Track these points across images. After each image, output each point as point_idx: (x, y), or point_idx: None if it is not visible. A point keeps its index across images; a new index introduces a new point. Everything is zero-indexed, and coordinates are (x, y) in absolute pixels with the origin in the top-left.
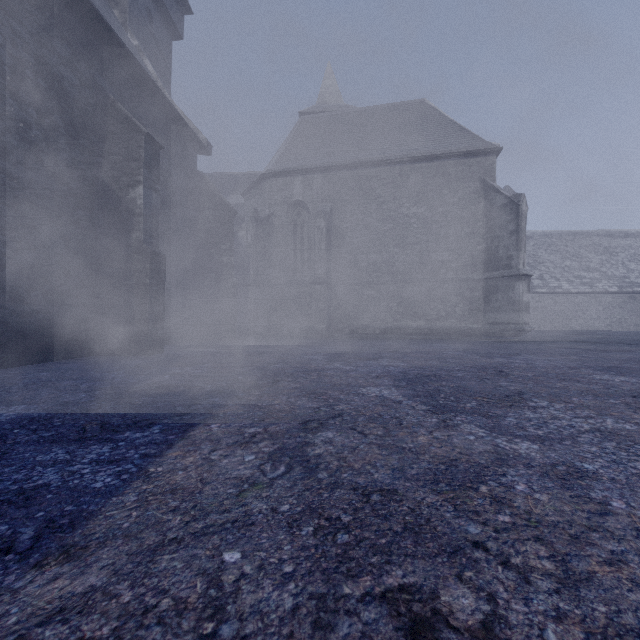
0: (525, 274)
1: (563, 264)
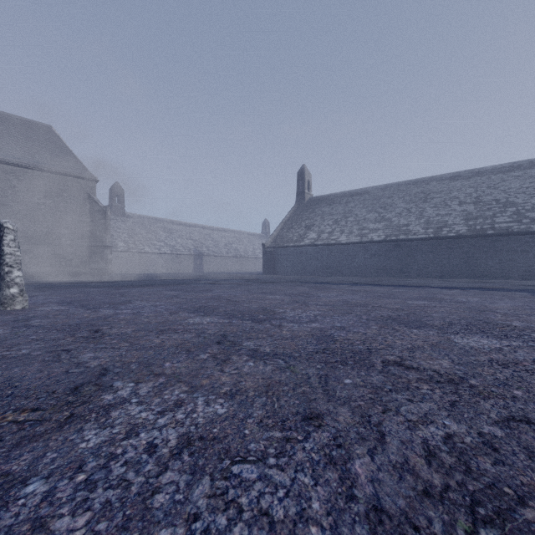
0: (109, 246)
1: (147, 236)
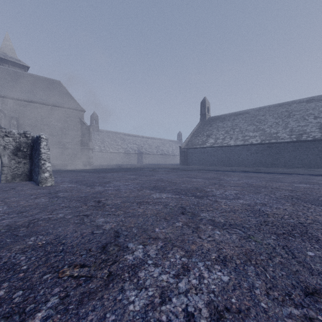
0: (91, 148)
1: (111, 143)
